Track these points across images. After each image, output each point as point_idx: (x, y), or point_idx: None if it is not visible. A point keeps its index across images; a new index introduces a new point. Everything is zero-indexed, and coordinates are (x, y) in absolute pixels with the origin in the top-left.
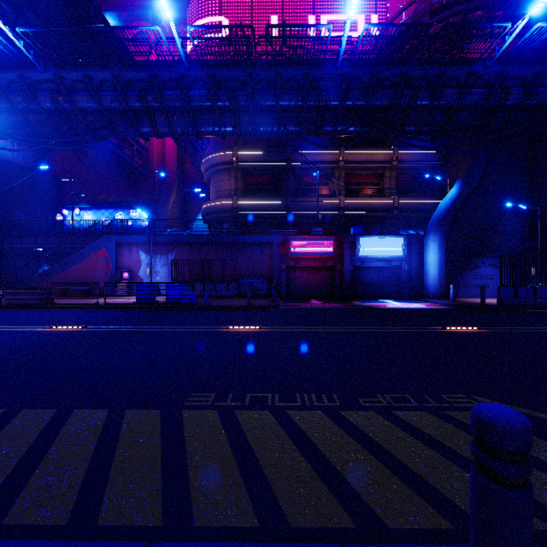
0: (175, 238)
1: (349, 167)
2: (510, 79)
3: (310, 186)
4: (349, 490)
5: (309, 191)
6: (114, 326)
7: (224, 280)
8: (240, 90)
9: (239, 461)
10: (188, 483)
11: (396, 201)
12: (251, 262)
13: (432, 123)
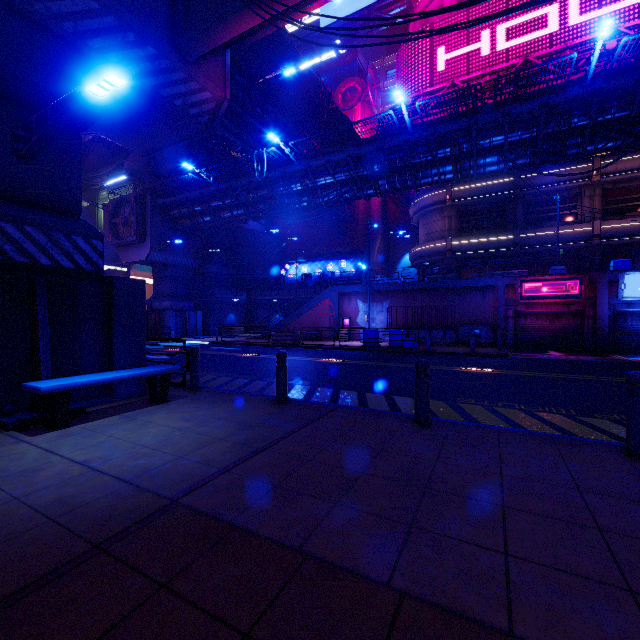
0: (390, 287)
1: (609, 181)
2: None
3: (547, 213)
4: (576, 436)
5: (545, 219)
6: (363, 361)
7: (439, 327)
8: (462, 136)
9: (505, 421)
10: (479, 422)
11: None
12: (470, 308)
13: None
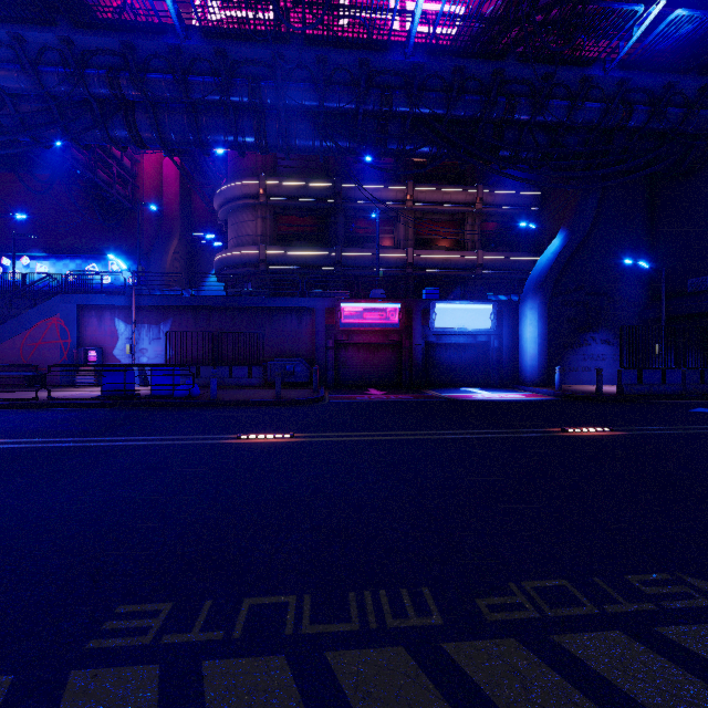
0: (171, 301)
1: (420, 210)
2: (634, 91)
3: (367, 234)
4: None
5: (366, 240)
6: (42, 439)
7: (244, 362)
8: (266, 80)
9: None
10: None
11: (480, 256)
12: (284, 337)
13: (533, 147)
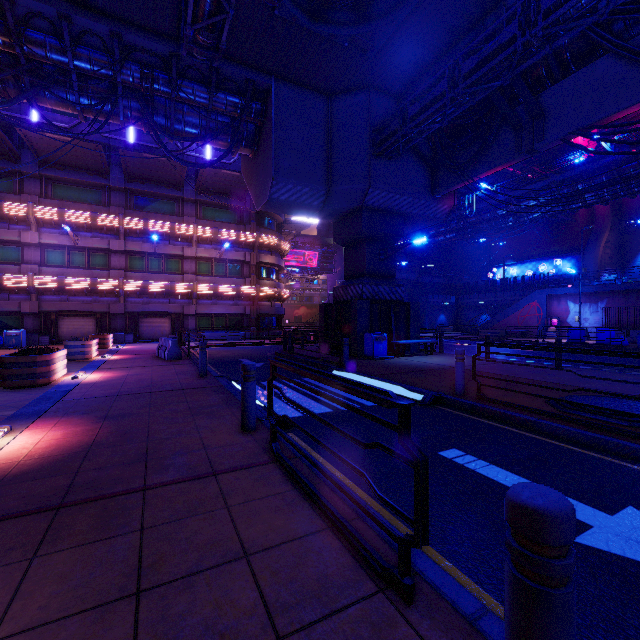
0: (605, 288)
1: None
2: None
3: None
4: None
5: None
6: None
7: None
8: None
9: None
10: None
11: None
12: None
13: None
